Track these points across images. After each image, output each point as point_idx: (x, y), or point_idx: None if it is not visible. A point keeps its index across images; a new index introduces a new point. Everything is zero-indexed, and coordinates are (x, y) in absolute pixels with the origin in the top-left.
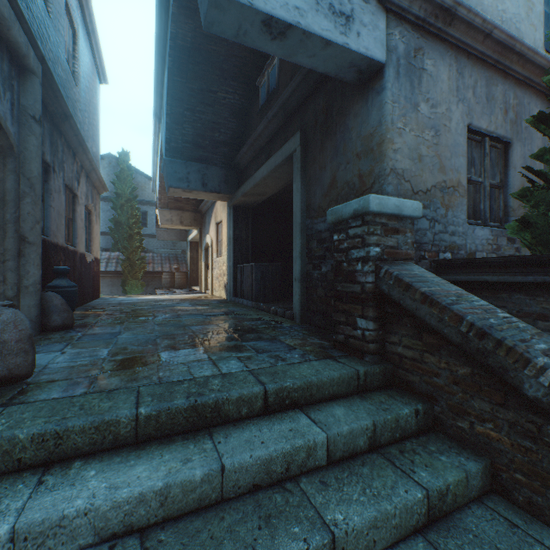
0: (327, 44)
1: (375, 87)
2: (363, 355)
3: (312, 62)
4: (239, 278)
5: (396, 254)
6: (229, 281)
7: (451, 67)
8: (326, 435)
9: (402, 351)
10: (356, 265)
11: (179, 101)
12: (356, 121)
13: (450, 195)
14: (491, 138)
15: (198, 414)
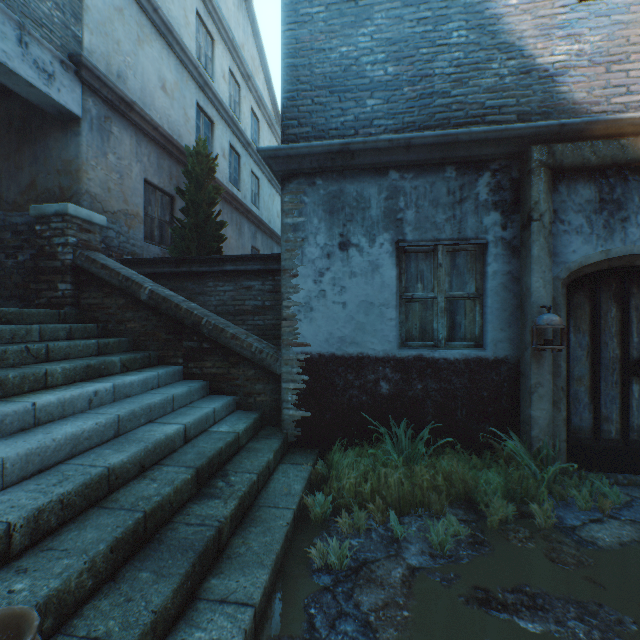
0: (33, 86)
1: (75, 129)
2: (64, 307)
3: (16, 88)
4: None
5: (89, 246)
6: None
7: (133, 138)
8: (39, 325)
9: (92, 301)
10: (58, 248)
11: None
12: (57, 145)
13: (133, 220)
14: (162, 192)
15: None
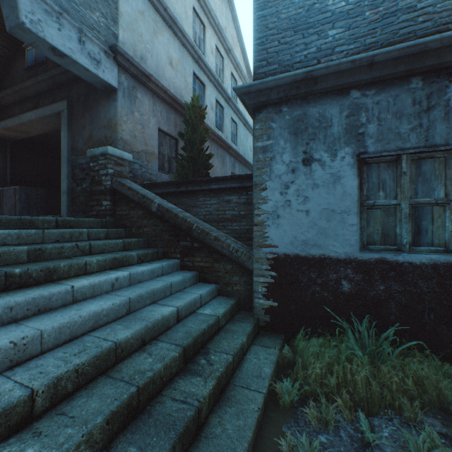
0: (88, 70)
1: (114, 97)
2: (106, 217)
3: (78, 73)
4: None
5: (121, 175)
6: None
7: (151, 100)
8: (87, 229)
9: (123, 212)
10: (102, 177)
11: None
12: (104, 109)
13: (150, 157)
14: (170, 136)
15: (23, 223)
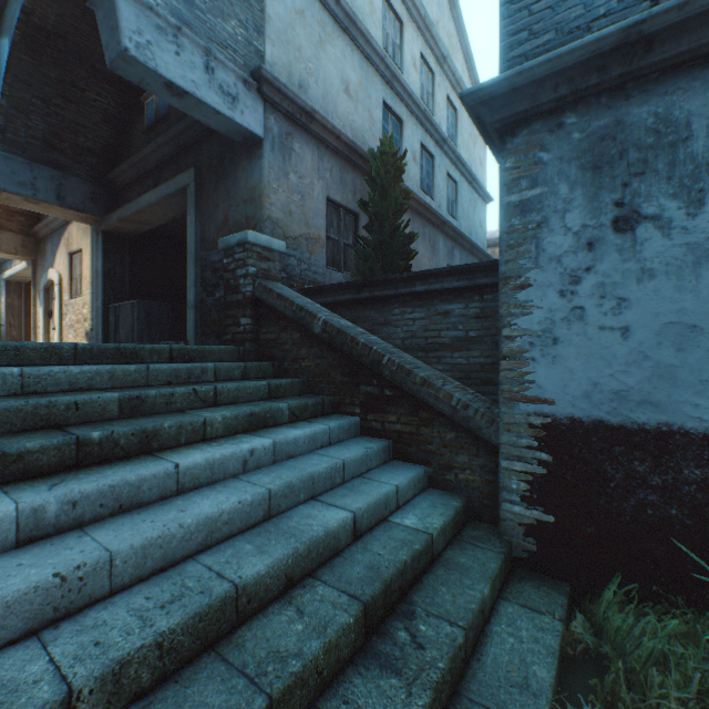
0: (219, 113)
1: (258, 153)
2: (245, 343)
3: (206, 120)
4: (113, 320)
5: (268, 275)
6: (96, 325)
7: (314, 153)
8: (214, 363)
9: (270, 336)
10: (240, 280)
11: (25, 84)
12: (244, 174)
13: (314, 245)
14: (345, 210)
15: (122, 354)
